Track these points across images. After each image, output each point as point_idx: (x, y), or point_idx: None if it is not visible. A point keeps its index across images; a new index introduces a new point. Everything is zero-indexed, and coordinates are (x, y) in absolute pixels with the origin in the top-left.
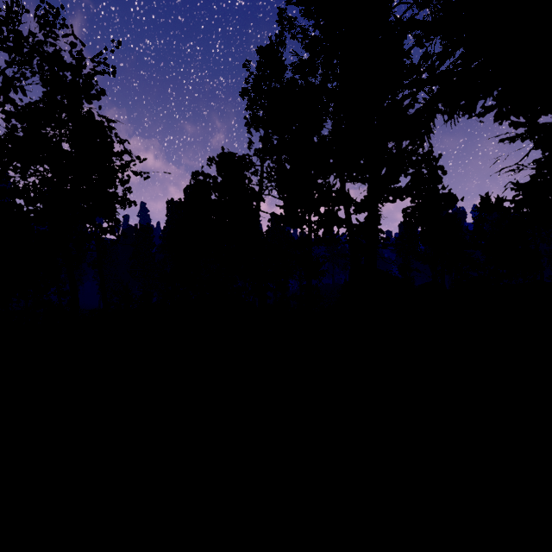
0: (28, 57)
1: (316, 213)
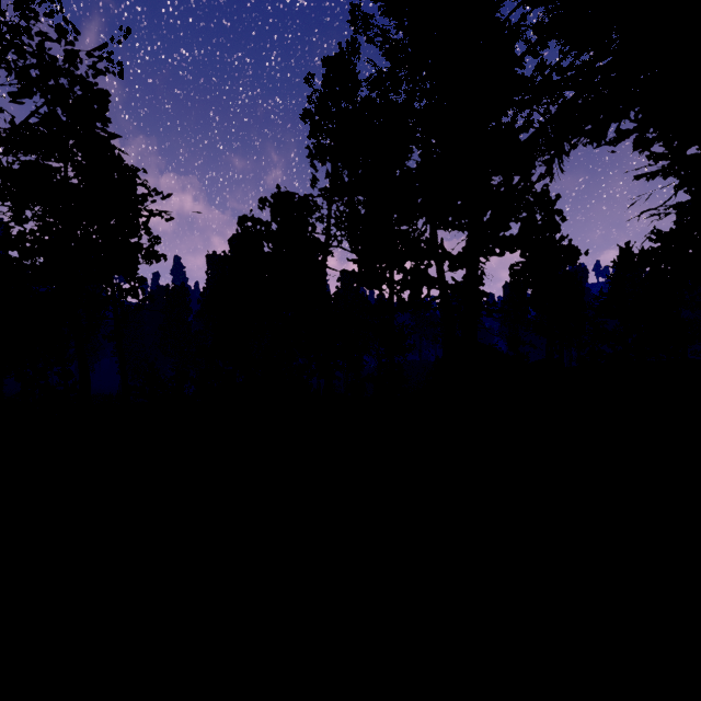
0: None
1: (400, 269)
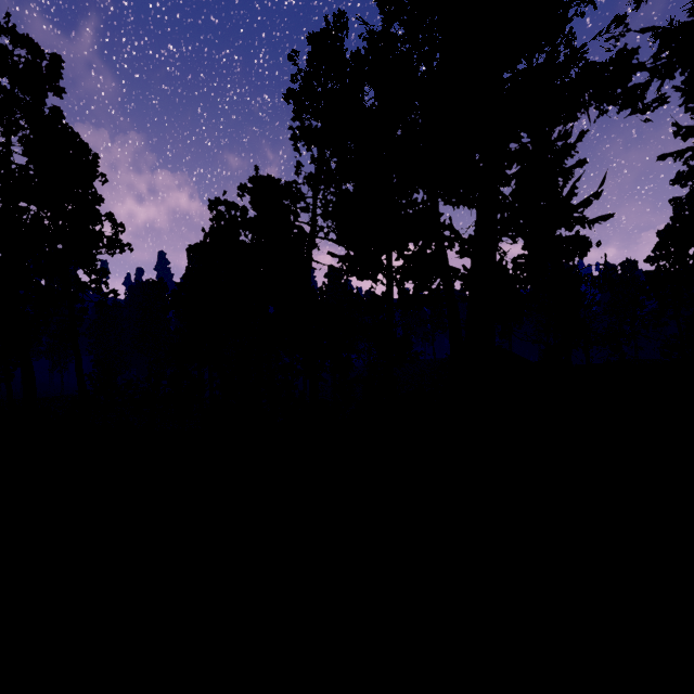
0: None
1: (402, 253)
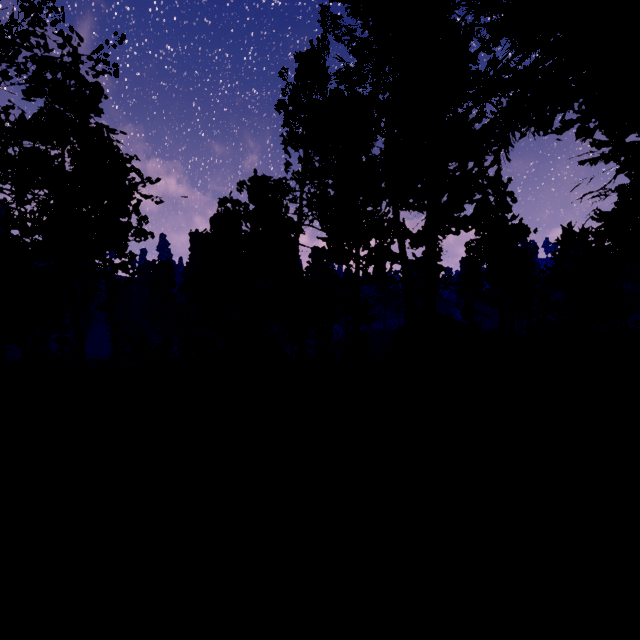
0: (7, 50)
1: (366, 246)
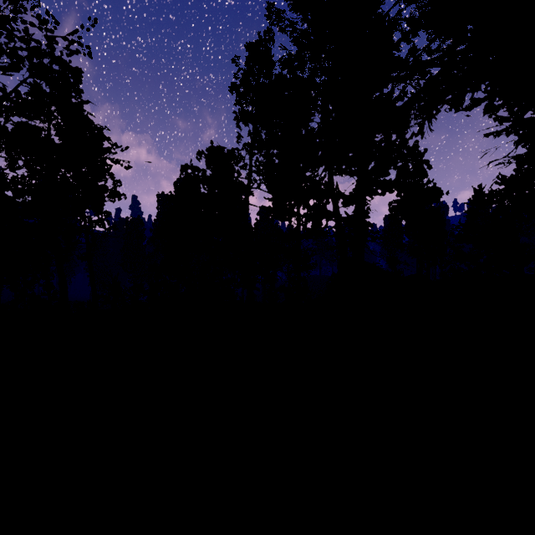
0: None
1: (305, 206)
